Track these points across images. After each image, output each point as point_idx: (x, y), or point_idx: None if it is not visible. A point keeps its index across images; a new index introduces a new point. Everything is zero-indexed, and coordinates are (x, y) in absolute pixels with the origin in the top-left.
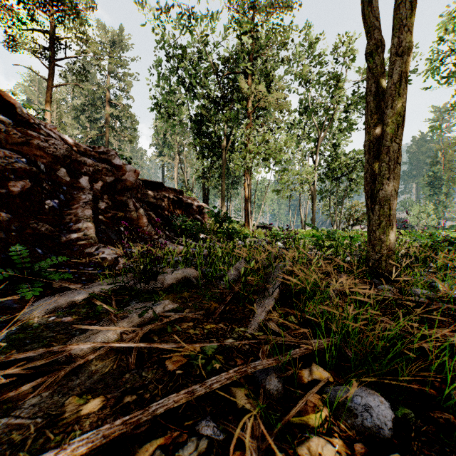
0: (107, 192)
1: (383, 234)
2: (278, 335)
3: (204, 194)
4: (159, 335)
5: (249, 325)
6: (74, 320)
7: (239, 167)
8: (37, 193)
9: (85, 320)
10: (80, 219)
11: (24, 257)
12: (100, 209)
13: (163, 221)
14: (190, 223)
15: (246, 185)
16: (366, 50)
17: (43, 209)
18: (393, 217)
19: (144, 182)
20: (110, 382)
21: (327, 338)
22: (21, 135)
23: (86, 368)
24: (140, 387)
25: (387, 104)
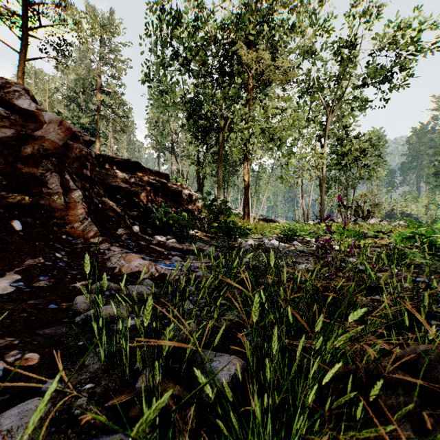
0: None
1: None
2: None
3: (198, 183)
4: None
5: None
6: None
7: (237, 149)
8: None
9: None
10: None
11: None
12: None
13: (139, 213)
14: (174, 215)
15: (245, 172)
16: None
17: None
18: None
19: (113, 160)
20: None
21: None
22: None
23: None
24: None
25: None
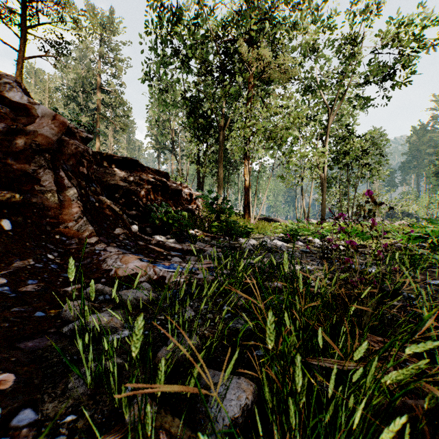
0: None
1: None
2: None
3: (198, 182)
4: None
5: None
6: None
7: (238, 148)
8: None
9: None
10: None
11: None
12: None
13: (138, 212)
14: (174, 214)
15: (246, 171)
16: None
17: None
18: None
19: (112, 158)
20: None
21: None
22: None
23: None
24: None
25: None
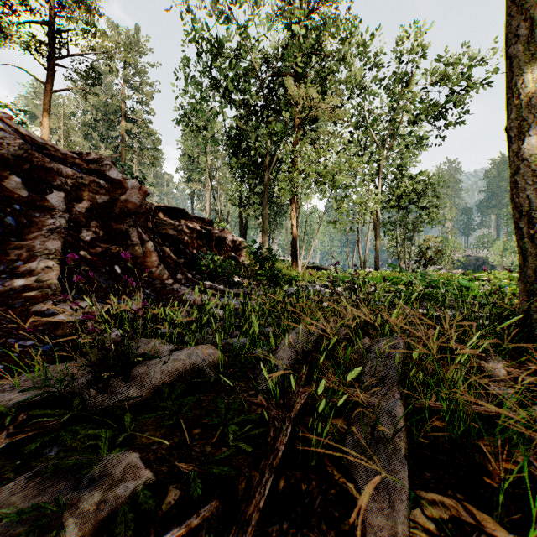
0: (98, 217)
1: None
2: None
3: (241, 226)
4: None
5: None
6: None
7: (284, 191)
8: None
9: None
10: (35, 256)
11: None
12: (83, 241)
13: (186, 260)
14: (221, 262)
15: (293, 215)
16: None
17: None
18: None
19: (161, 208)
20: None
21: None
22: None
23: None
24: None
25: None
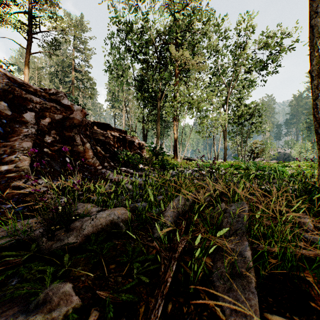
0: (56, 128)
1: None
2: None
3: (143, 134)
4: None
5: None
6: None
7: (169, 113)
8: None
9: None
10: (15, 151)
11: None
12: (46, 142)
13: (110, 155)
14: (131, 156)
15: (175, 128)
16: None
17: None
18: None
19: (95, 123)
20: None
21: None
22: None
23: None
24: None
25: None
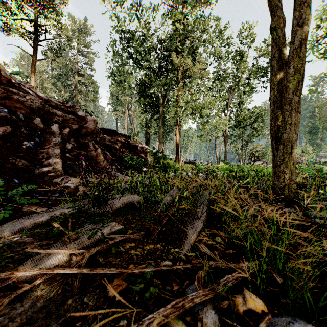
0: (73, 136)
1: (286, 167)
2: (208, 255)
3: (146, 138)
4: (104, 256)
5: (183, 246)
6: (34, 240)
7: (171, 119)
8: (16, 136)
9: (43, 240)
10: (50, 156)
11: (3, 186)
12: (67, 148)
13: (116, 158)
14: (136, 159)
15: (176, 132)
16: (271, 25)
17: (21, 148)
18: (294, 154)
19: (102, 129)
20: (51, 310)
21: (253, 261)
22: (4, 91)
23: (32, 293)
24: (80, 316)
25: (289, 65)
